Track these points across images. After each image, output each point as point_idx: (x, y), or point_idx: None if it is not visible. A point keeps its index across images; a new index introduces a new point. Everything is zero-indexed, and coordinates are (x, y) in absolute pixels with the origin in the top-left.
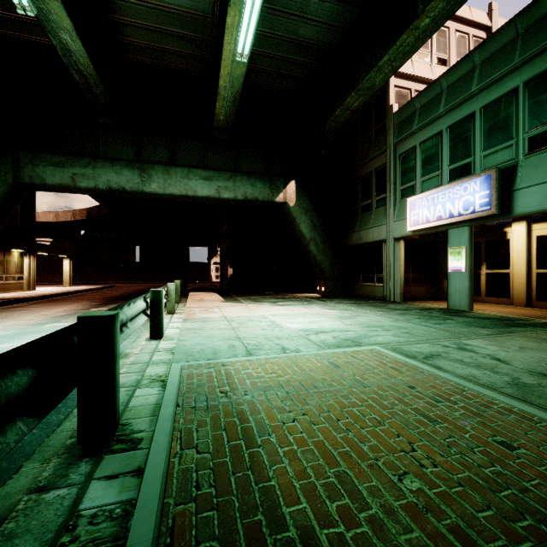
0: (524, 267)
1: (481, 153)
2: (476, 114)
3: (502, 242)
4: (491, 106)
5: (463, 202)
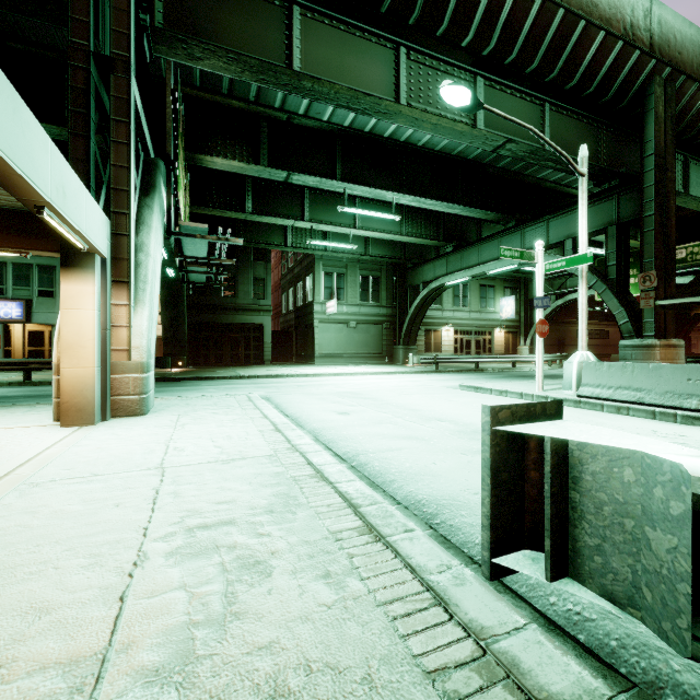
0: (22, 347)
1: (12, 286)
2: (8, 264)
3: (6, 331)
4: (18, 265)
5: (5, 311)
